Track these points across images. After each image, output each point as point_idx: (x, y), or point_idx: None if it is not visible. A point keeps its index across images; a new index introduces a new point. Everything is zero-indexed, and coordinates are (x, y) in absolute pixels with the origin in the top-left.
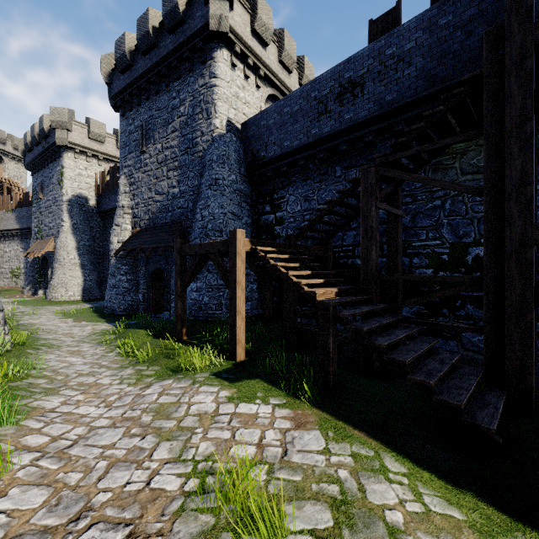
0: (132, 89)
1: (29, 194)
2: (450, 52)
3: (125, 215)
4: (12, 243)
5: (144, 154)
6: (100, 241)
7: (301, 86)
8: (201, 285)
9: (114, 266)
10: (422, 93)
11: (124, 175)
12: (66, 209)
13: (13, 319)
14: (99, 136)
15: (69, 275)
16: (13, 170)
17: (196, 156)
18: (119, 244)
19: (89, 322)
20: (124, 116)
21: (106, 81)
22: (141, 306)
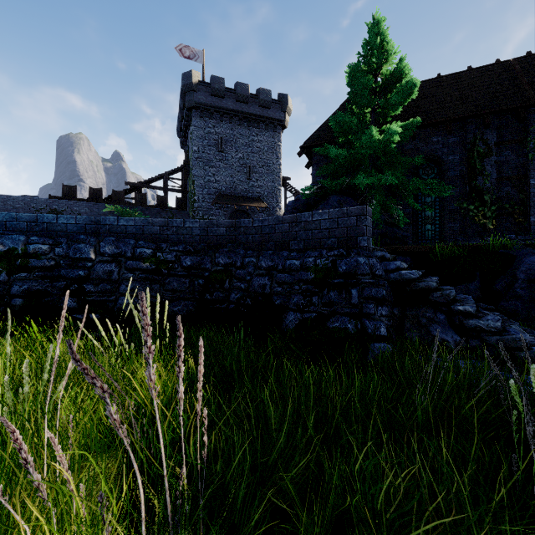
0: None
1: None
2: None
3: None
4: None
5: None
6: None
7: (23, 196)
8: None
9: None
10: None
11: None
12: None
13: None
14: None
15: None
16: None
17: None
18: None
19: None
20: None
21: None
22: None
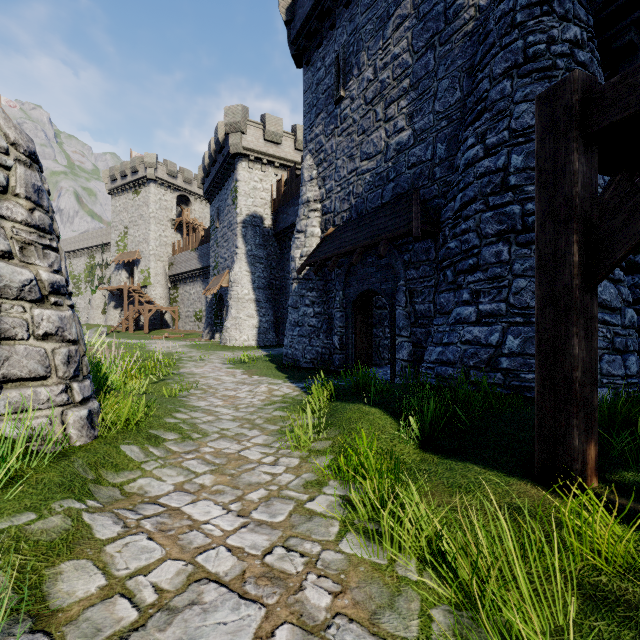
0: (322, 4)
1: (209, 229)
2: None
3: (310, 213)
4: (195, 285)
5: (341, 103)
6: (276, 271)
7: None
8: (493, 307)
9: (295, 293)
10: None
11: (309, 154)
12: (241, 232)
13: (176, 365)
14: (275, 135)
15: (243, 315)
16: (198, 211)
17: (456, 38)
18: (302, 259)
19: (263, 378)
20: (309, 64)
21: (285, 18)
22: (337, 357)
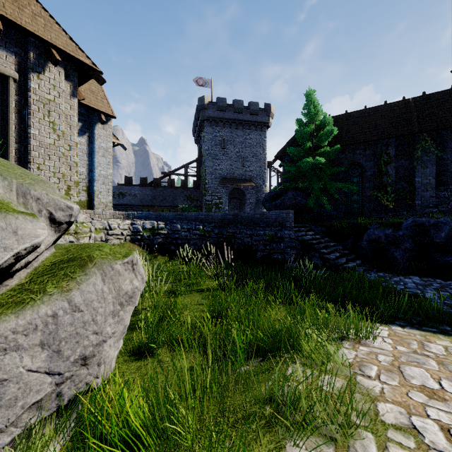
0: None
1: None
2: (145, 198)
3: None
4: None
5: None
6: None
7: None
8: None
9: None
10: (140, 204)
11: None
12: None
13: None
14: None
15: None
16: None
17: None
18: None
19: None
20: None
21: None
22: None
